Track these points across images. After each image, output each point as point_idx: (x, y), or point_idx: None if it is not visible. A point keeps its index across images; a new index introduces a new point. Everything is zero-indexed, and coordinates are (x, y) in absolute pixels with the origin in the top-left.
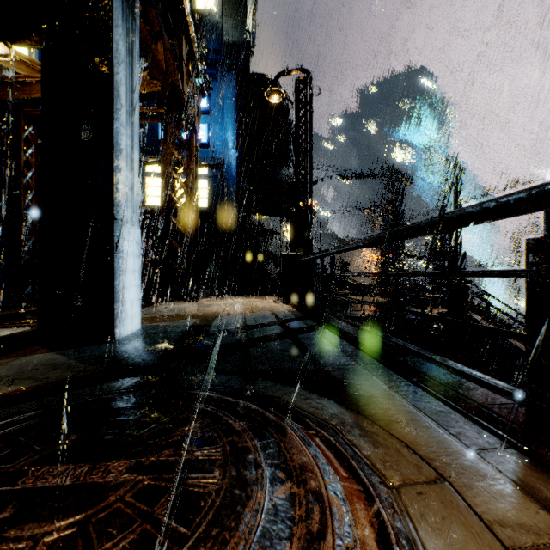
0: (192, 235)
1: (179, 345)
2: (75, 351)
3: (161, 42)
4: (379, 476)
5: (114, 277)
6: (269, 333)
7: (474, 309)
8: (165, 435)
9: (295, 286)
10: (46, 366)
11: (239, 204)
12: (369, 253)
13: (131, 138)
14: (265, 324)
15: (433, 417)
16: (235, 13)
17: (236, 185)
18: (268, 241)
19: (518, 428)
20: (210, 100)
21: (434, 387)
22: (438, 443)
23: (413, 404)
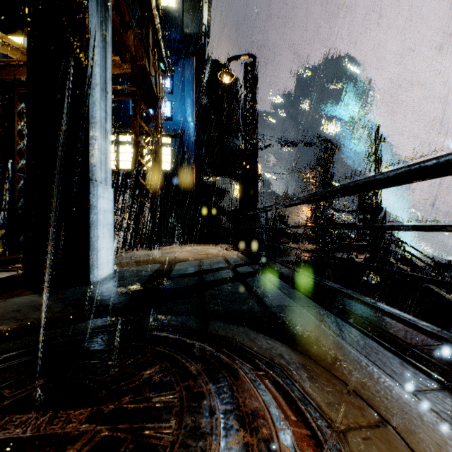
0: (157, 193)
1: (144, 287)
2: (55, 293)
3: (131, 31)
4: (325, 419)
5: (89, 229)
6: (222, 276)
7: (392, 255)
8: (126, 380)
9: (243, 236)
10: (29, 307)
11: (197, 167)
12: (304, 208)
13: (105, 111)
14: (218, 269)
15: (370, 357)
16: (194, 9)
17: (194, 151)
18: (221, 198)
19: (450, 370)
20: (173, 81)
21: (368, 328)
22: (377, 384)
23: (351, 344)
